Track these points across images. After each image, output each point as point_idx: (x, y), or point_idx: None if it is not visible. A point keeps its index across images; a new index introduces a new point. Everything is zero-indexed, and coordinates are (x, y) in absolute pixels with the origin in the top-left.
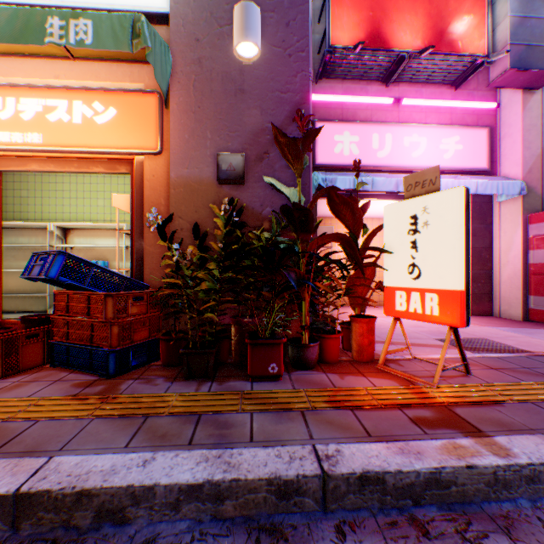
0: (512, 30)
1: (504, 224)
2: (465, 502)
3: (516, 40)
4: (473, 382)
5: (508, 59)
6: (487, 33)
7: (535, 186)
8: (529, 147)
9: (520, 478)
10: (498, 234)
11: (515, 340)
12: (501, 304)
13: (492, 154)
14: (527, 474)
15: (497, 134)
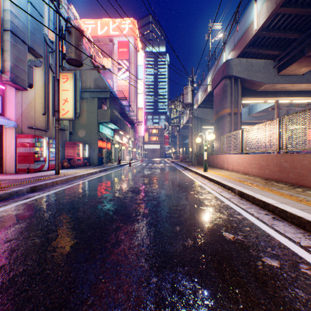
0: (12, 68)
1: (9, 137)
2: (5, 199)
3: (14, 72)
4: (2, 186)
5: (11, 78)
6: (2, 62)
7: (20, 125)
8: (18, 110)
9: (15, 193)
10: (6, 140)
11: (14, 177)
12: (7, 168)
13: (4, 107)
14: (17, 192)
15: (6, 100)
